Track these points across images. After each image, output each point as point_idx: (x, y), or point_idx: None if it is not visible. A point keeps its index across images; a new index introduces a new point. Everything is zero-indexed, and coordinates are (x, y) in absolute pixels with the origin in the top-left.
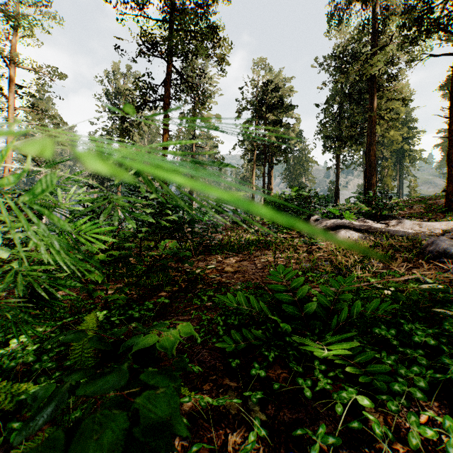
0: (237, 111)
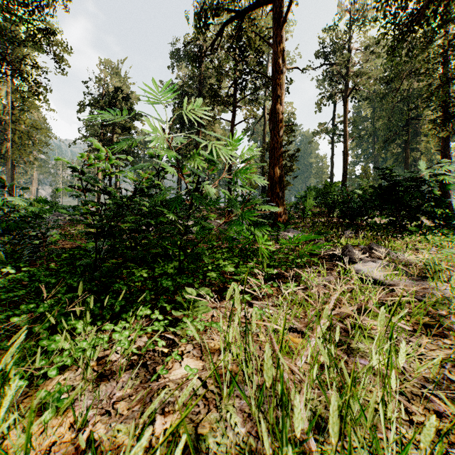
0: (79, 104)
